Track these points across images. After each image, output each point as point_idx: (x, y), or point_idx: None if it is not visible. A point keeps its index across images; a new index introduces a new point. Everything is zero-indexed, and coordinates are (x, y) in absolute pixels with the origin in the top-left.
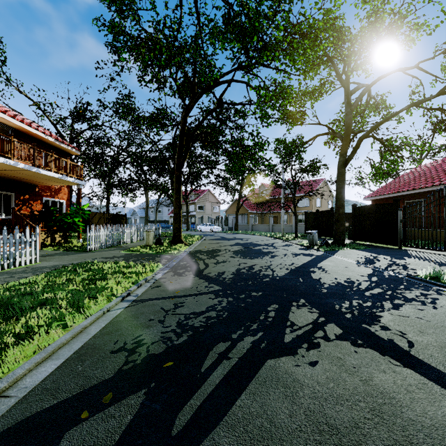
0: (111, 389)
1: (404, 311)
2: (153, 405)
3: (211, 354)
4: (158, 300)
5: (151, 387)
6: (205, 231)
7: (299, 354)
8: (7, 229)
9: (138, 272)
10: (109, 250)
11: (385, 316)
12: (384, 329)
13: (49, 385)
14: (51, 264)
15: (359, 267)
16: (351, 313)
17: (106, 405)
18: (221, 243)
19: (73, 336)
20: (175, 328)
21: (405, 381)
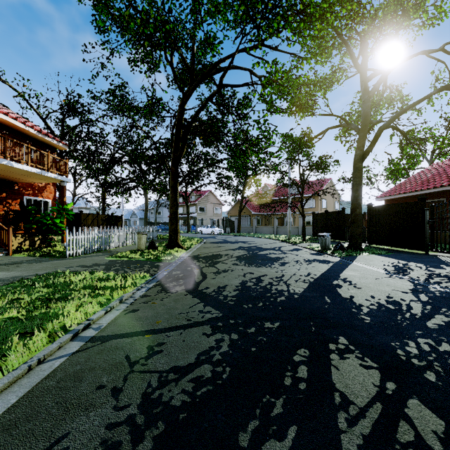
0: None
1: None
2: None
3: None
4: (126, 339)
5: None
6: (206, 233)
7: None
8: None
9: (115, 286)
10: (92, 256)
11: None
12: None
13: None
14: (10, 275)
15: (392, 278)
16: (432, 369)
17: None
18: (222, 247)
19: None
20: (135, 412)
21: None
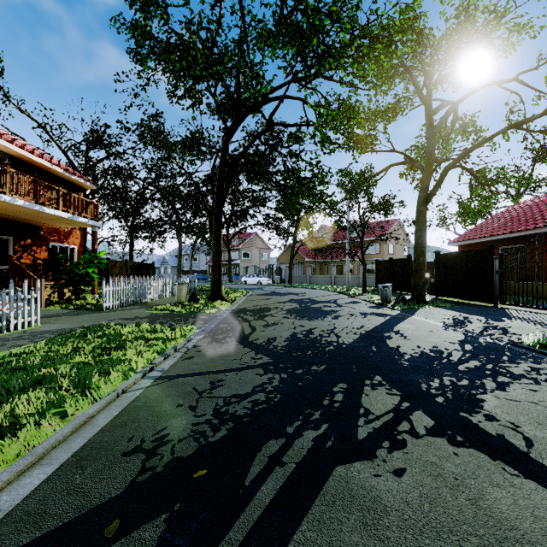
0: (119, 513)
1: (513, 392)
2: (176, 540)
3: (259, 457)
4: (190, 377)
5: (175, 511)
6: (251, 284)
7: (378, 457)
8: (3, 282)
9: (165, 338)
10: (130, 309)
11: (489, 400)
12: (490, 420)
13: (32, 507)
14: (56, 327)
15: (446, 331)
16: (443, 395)
17: (109, 541)
18: (271, 299)
19: (74, 430)
20: (210, 418)
21: (530, 501)
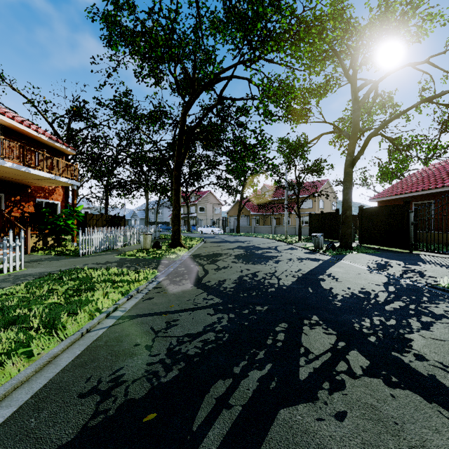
0: None
1: (437, 332)
2: None
3: (207, 399)
4: (148, 317)
5: None
6: (206, 233)
7: (320, 399)
8: None
9: (130, 280)
10: (103, 254)
11: (416, 340)
12: (420, 360)
13: None
14: (37, 271)
15: (371, 274)
16: (375, 335)
17: None
18: (222, 246)
19: (37, 370)
20: (164, 357)
21: None
